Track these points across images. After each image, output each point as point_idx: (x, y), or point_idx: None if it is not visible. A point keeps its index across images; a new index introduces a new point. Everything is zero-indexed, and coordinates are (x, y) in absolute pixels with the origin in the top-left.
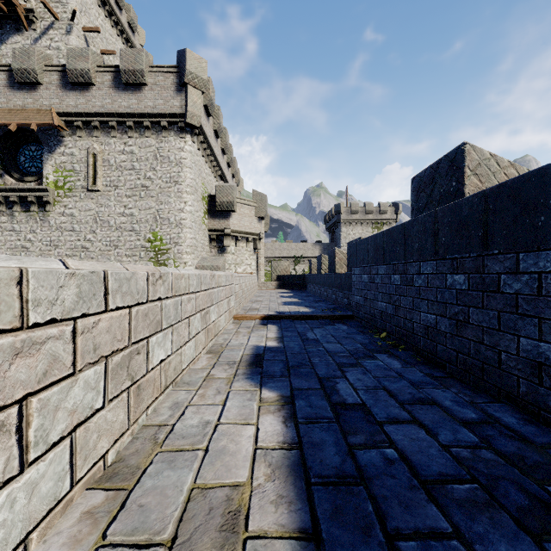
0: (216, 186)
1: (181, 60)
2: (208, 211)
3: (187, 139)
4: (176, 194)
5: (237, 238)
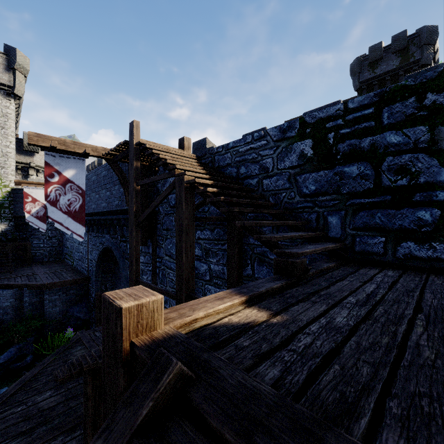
0: (24, 133)
1: (10, 52)
2: (15, 148)
3: (12, 102)
4: (2, 135)
5: (38, 170)
